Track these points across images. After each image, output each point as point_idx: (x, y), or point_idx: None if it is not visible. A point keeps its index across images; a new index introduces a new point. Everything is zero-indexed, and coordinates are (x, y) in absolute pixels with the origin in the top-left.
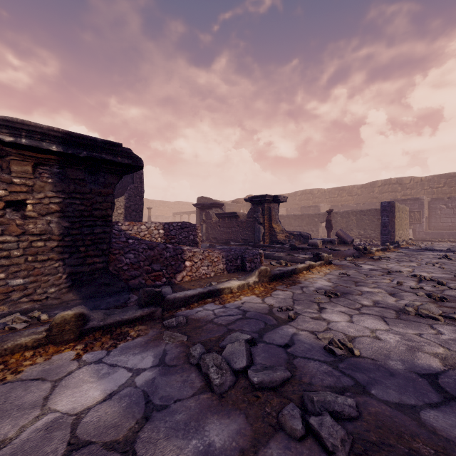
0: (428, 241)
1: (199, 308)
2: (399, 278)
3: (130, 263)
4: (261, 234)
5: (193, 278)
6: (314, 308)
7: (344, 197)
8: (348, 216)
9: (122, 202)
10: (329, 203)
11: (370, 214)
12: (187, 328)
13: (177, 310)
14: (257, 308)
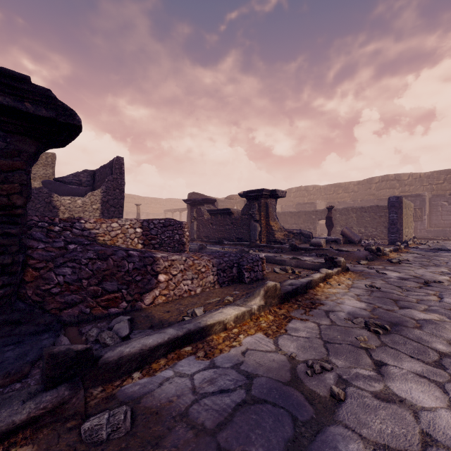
0: (431, 239)
1: (166, 372)
2: (447, 293)
3: (64, 282)
4: (257, 233)
5: (170, 298)
6: (367, 365)
7: (340, 193)
8: (348, 213)
9: (98, 196)
10: (325, 200)
11: (372, 211)
12: (127, 447)
13: (123, 380)
14: (270, 367)
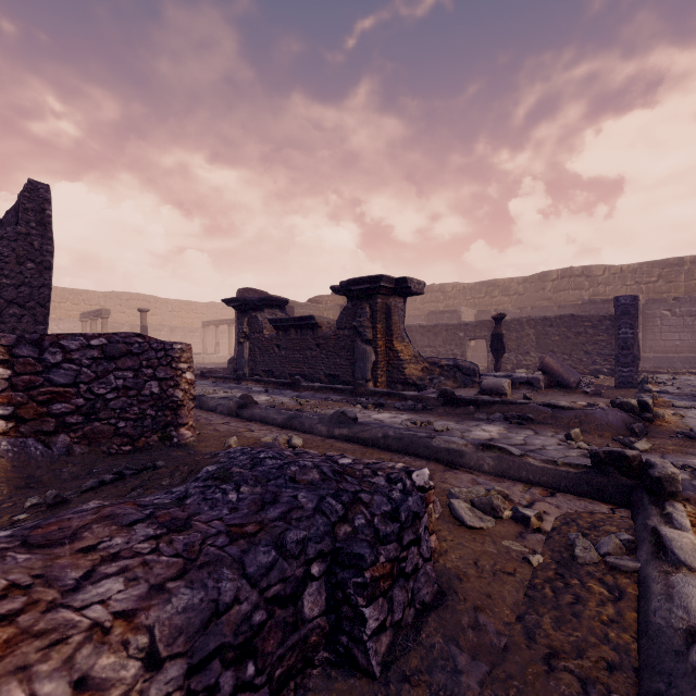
0: (654, 372)
1: None
2: None
3: None
4: (368, 365)
5: None
6: None
7: (496, 297)
8: (521, 329)
9: None
10: (471, 307)
11: (562, 325)
12: None
13: None
14: None
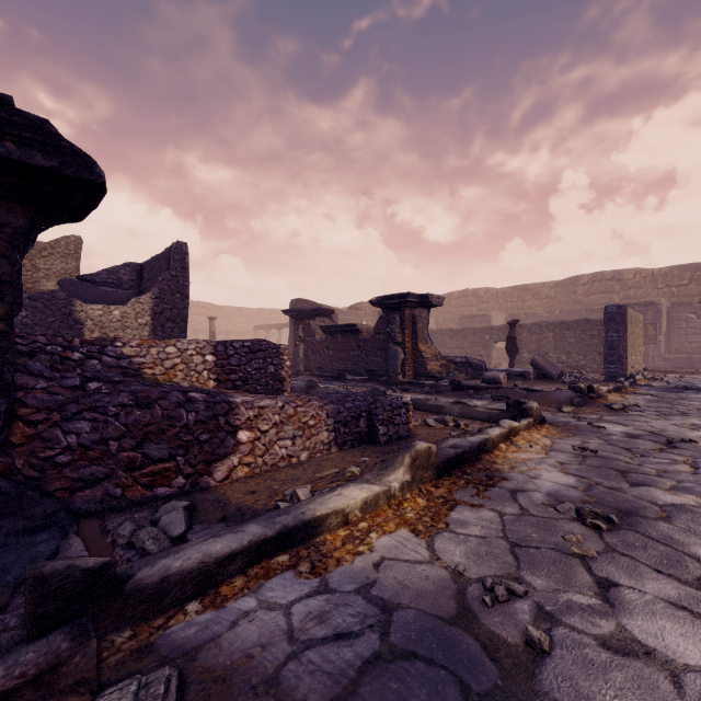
0: (671, 372)
1: (245, 602)
2: None
3: (77, 445)
4: (398, 362)
5: (257, 469)
6: (585, 586)
7: (528, 301)
8: (541, 332)
9: (146, 304)
10: (504, 311)
11: (578, 328)
12: None
13: (170, 616)
14: (421, 591)
